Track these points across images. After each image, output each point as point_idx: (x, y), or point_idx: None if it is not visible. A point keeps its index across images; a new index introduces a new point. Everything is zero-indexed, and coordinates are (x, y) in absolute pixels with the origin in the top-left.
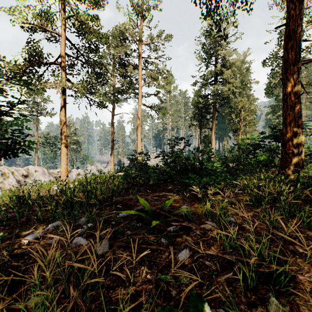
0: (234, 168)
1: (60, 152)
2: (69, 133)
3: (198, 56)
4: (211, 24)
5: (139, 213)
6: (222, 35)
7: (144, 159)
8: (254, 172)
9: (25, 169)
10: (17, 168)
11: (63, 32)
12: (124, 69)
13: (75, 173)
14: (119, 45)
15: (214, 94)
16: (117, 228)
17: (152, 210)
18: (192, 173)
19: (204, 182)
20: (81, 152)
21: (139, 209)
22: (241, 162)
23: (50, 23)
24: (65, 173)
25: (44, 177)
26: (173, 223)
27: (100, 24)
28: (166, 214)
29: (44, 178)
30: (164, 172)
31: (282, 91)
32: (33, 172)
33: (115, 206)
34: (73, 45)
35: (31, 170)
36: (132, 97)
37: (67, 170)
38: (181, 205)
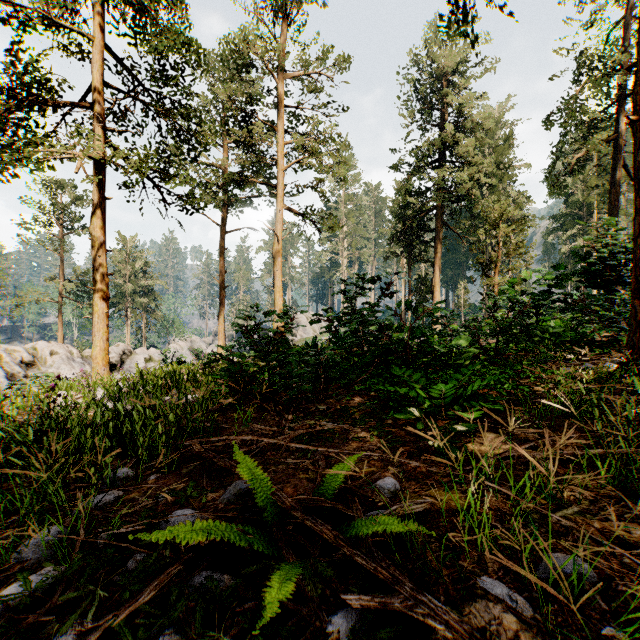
0: (500, 351)
1: (114, 312)
2: (133, 273)
3: (405, 108)
4: (432, 39)
5: (225, 531)
6: (457, 62)
7: (276, 329)
8: (549, 360)
9: (28, 349)
10: (11, 348)
11: (98, 33)
12: (245, 131)
13: (142, 358)
14: (235, 79)
15: (440, 188)
16: (119, 620)
17: (279, 507)
18: (399, 363)
19: (437, 392)
20: (157, 313)
21: (243, 489)
22: (515, 335)
23: (67, 11)
24: (102, 359)
25: (70, 367)
26: (351, 594)
27: (180, 9)
28: (327, 538)
29: (70, 369)
30: (328, 363)
31: (635, 154)
32: (46, 355)
33: (179, 472)
34: (122, 66)
35: (42, 352)
36: (264, 195)
37: (107, 354)
38: (377, 476)
